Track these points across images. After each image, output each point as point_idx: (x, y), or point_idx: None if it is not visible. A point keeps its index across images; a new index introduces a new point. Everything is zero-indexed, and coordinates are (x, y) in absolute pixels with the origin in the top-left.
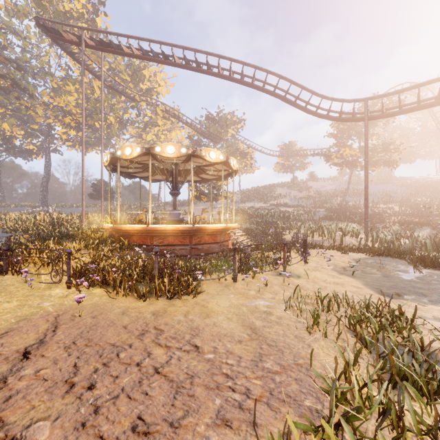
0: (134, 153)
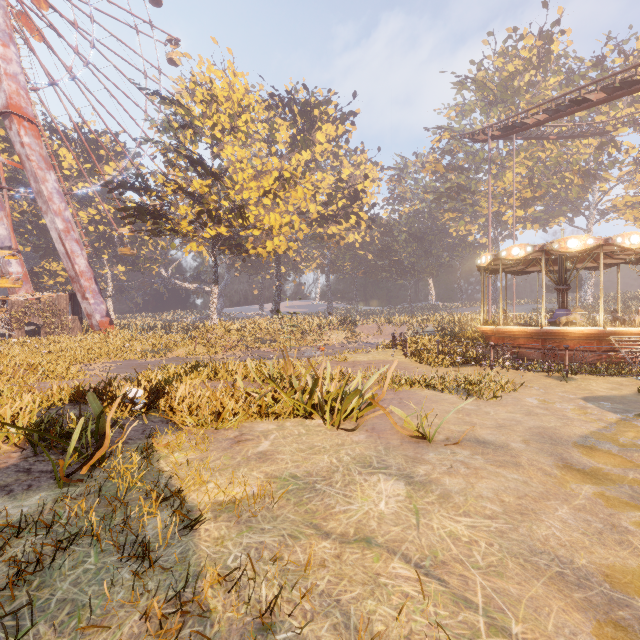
0: (487, 261)
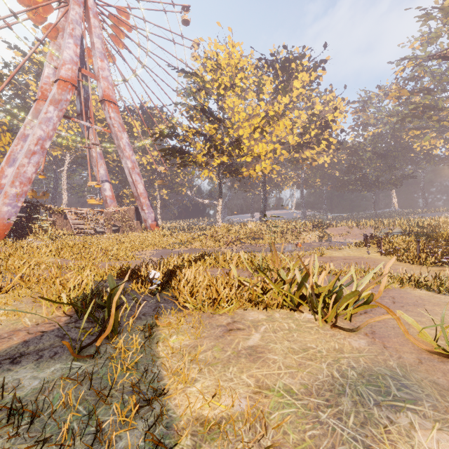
0: None
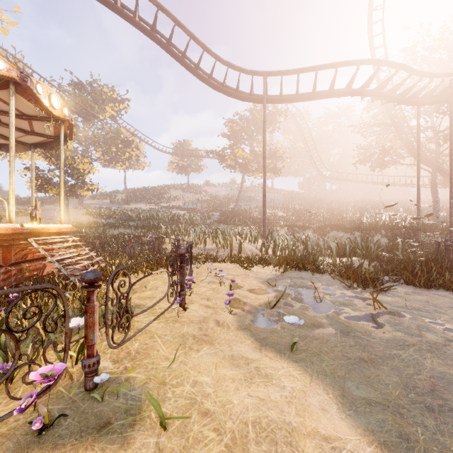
0: None
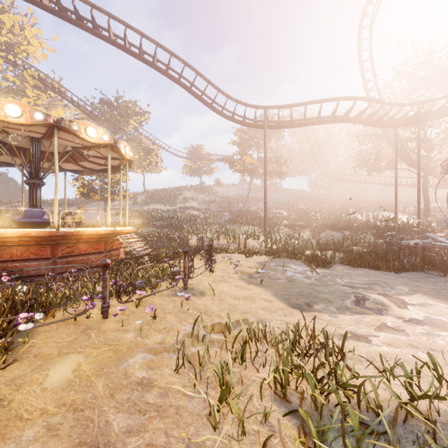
0: None
